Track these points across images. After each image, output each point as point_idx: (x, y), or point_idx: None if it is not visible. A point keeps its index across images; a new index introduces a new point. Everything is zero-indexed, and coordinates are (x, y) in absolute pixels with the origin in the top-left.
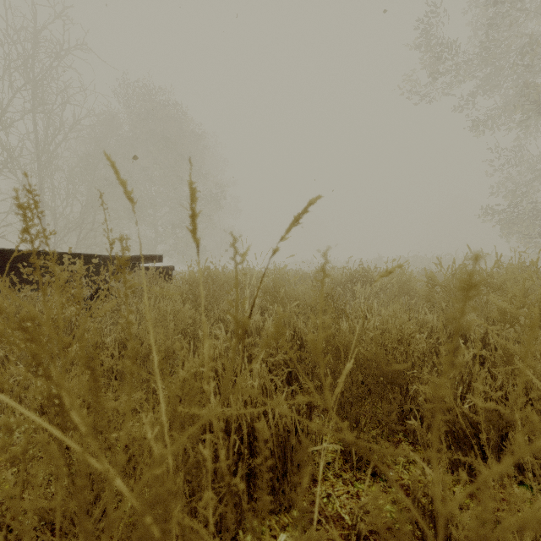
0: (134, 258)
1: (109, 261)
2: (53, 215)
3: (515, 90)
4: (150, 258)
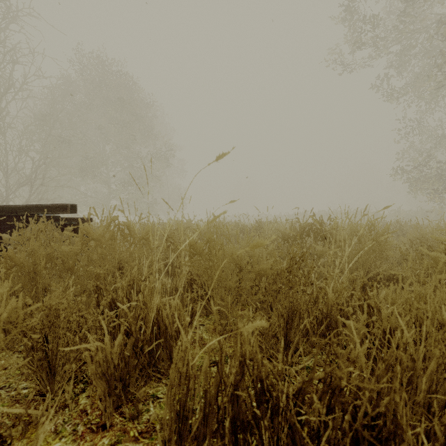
0: (42, 207)
1: (13, 212)
2: (4, 170)
3: (422, 67)
4: (59, 207)
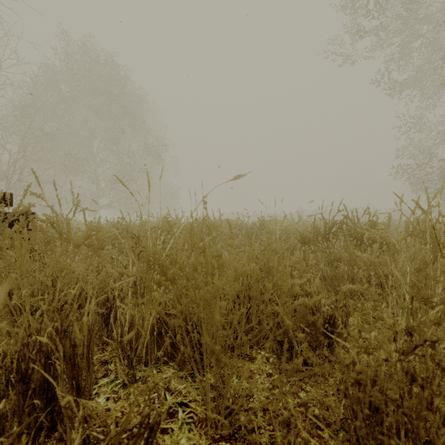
0: None
1: None
2: None
3: (425, 60)
4: None
